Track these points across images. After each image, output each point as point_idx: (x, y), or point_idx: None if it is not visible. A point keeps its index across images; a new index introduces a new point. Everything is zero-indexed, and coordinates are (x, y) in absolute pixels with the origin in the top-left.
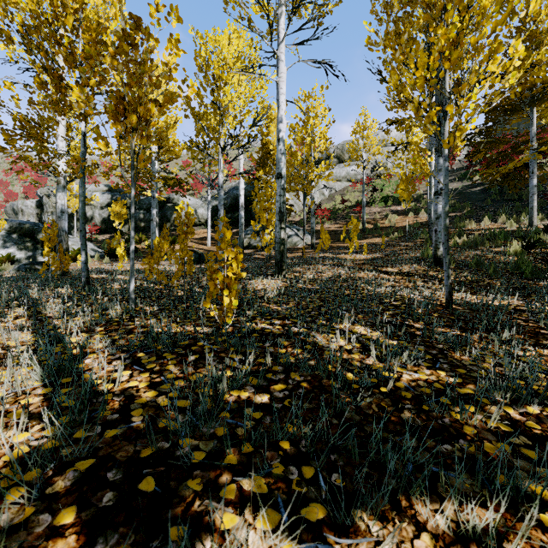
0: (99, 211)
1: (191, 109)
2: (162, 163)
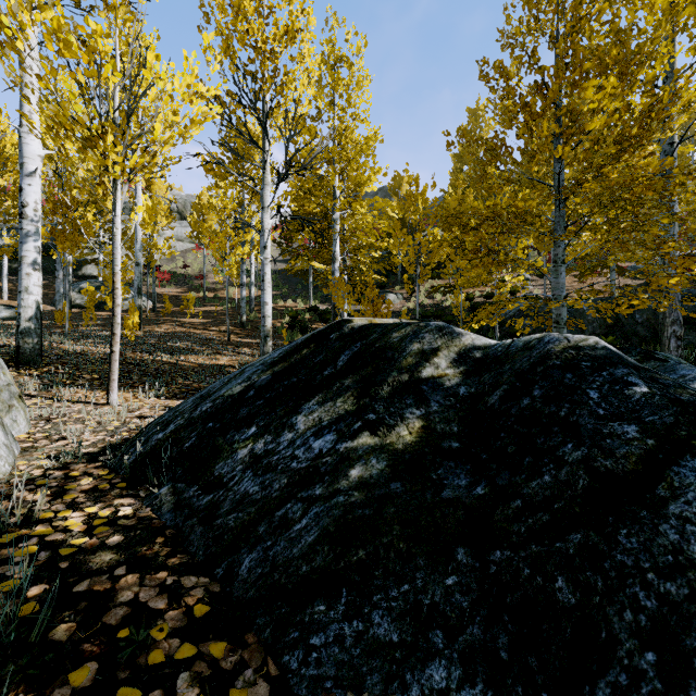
0: None
1: None
2: None
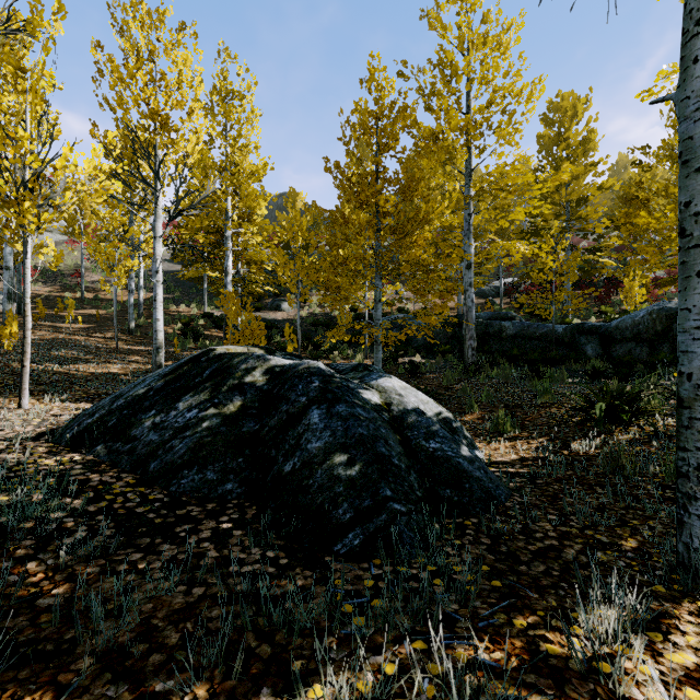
0: None
1: None
2: None
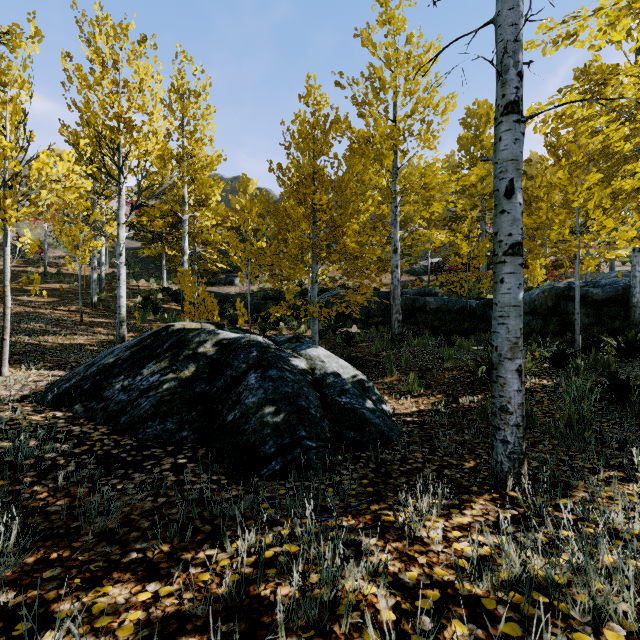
0: None
1: None
2: None
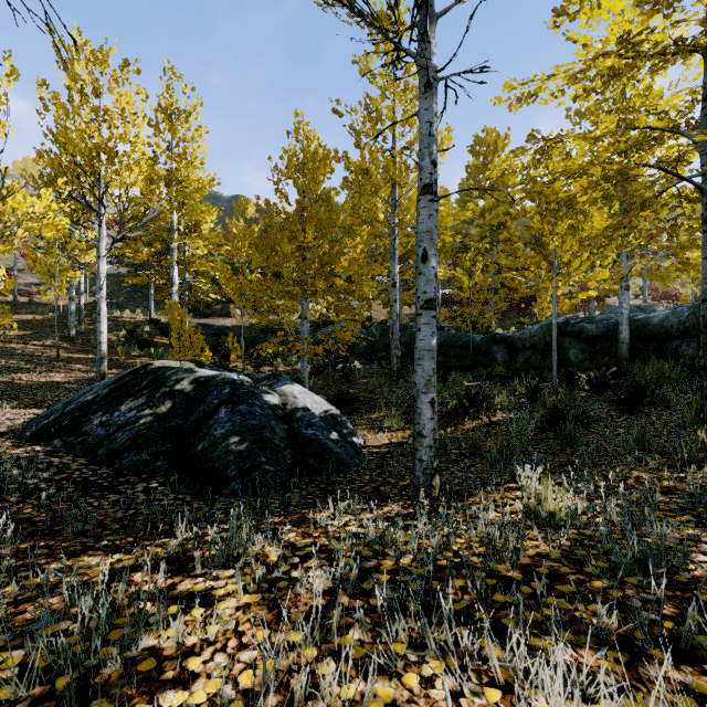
0: None
1: None
2: None
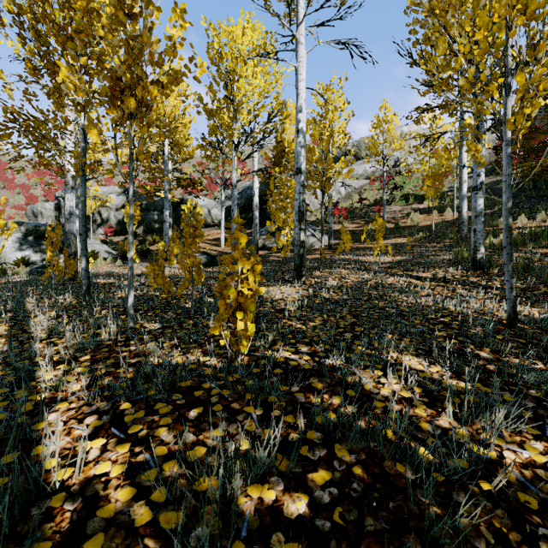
0: (115, 212)
1: (203, 104)
2: (175, 163)
